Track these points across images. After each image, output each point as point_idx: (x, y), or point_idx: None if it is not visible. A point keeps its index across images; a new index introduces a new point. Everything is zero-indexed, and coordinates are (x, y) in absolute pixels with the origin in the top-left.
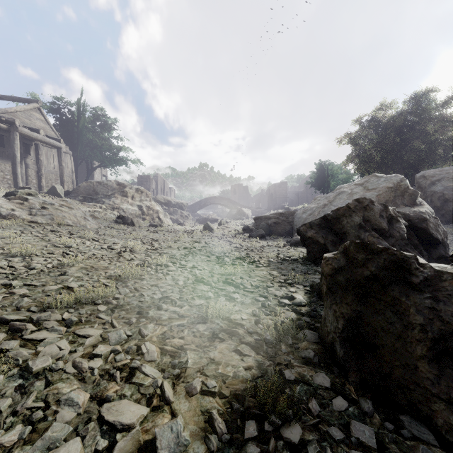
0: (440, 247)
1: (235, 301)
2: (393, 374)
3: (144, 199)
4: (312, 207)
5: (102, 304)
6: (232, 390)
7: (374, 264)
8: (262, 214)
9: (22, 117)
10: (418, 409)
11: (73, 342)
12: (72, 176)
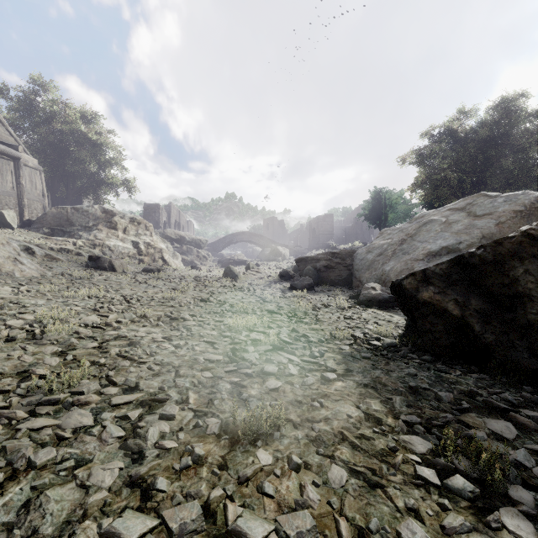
0: None
1: None
2: None
3: (142, 232)
4: (381, 243)
5: None
6: None
7: None
8: (303, 254)
9: None
10: None
11: None
12: (43, 201)
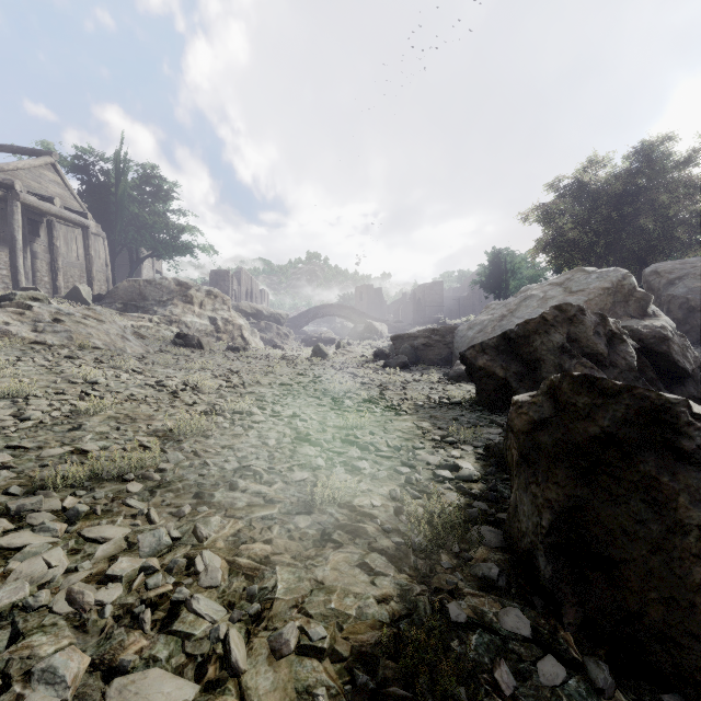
0: (689, 383)
1: (361, 473)
2: (647, 615)
3: (220, 307)
4: (483, 319)
5: (135, 481)
6: (355, 644)
7: (608, 414)
8: (405, 331)
9: (26, 179)
10: (698, 684)
11: (76, 552)
12: (106, 272)
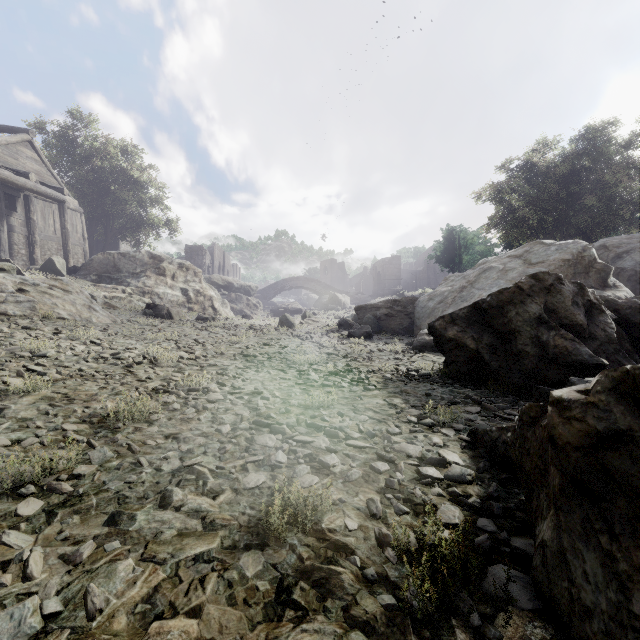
0: None
1: (330, 472)
2: None
3: (191, 279)
4: (443, 290)
5: (36, 495)
6: None
7: None
8: (366, 302)
9: (3, 155)
10: None
11: None
12: (84, 245)
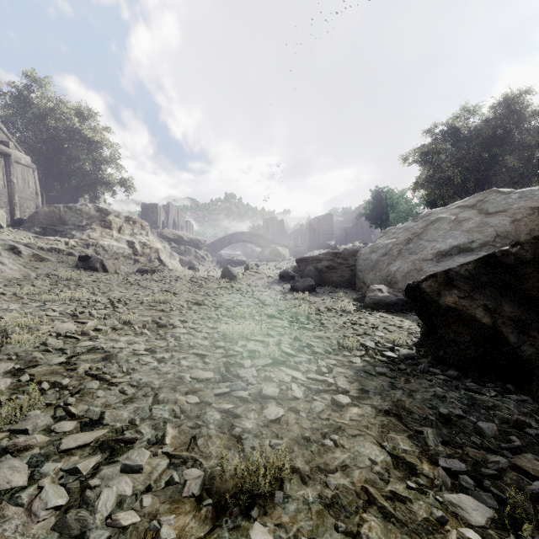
0: None
1: None
2: None
3: (138, 232)
4: (386, 243)
5: None
6: None
7: None
8: (303, 254)
9: None
10: None
11: None
12: (36, 200)
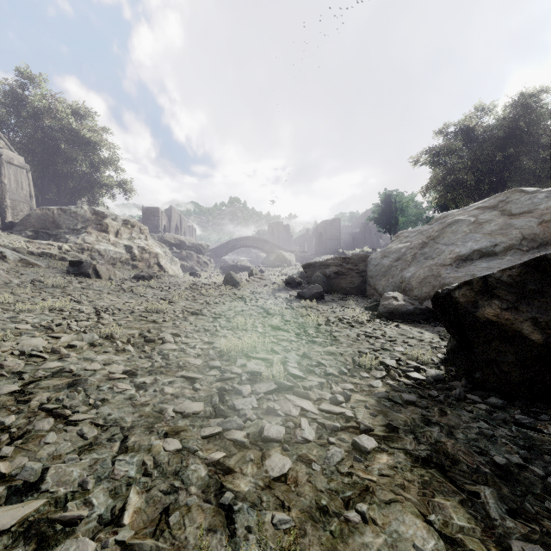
0: None
1: None
2: None
3: (137, 236)
4: (399, 247)
5: None
6: None
7: None
8: (309, 260)
9: None
10: None
11: None
12: (30, 202)
